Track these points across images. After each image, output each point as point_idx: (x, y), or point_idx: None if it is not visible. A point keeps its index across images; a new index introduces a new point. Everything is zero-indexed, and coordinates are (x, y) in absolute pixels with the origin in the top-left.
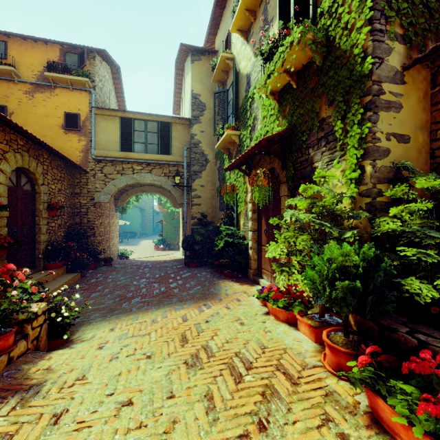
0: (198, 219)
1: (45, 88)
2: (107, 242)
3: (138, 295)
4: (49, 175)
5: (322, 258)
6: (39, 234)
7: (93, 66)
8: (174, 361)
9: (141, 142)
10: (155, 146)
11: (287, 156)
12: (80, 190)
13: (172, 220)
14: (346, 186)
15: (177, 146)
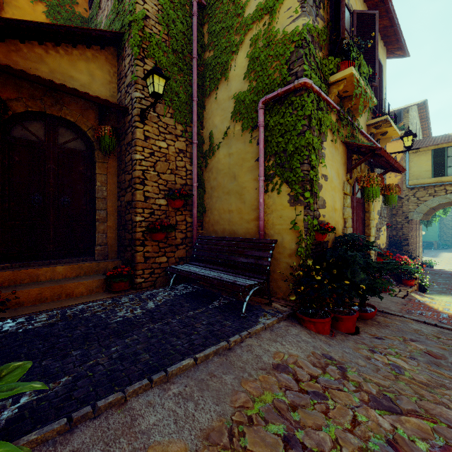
0: None
1: None
2: (414, 251)
3: None
4: None
5: None
6: None
7: (407, 118)
8: None
9: None
10: None
11: None
12: (396, 211)
13: None
14: None
15: None
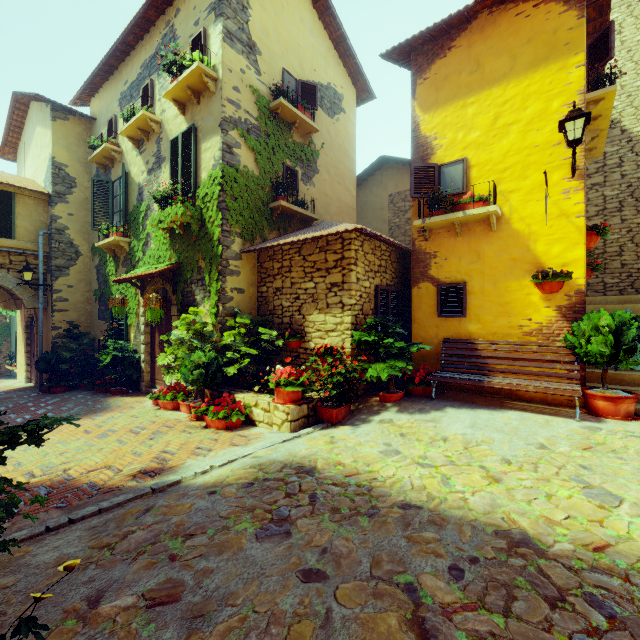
0: (65, 330)
1: None
2: None
3: None
4: None
5: (189, 360)
6: None
7: None
8: (86, 439)
9: None
10: None
11: (178, 283)
12: None
13: None
14: (211, 317)
15: (25, 227)
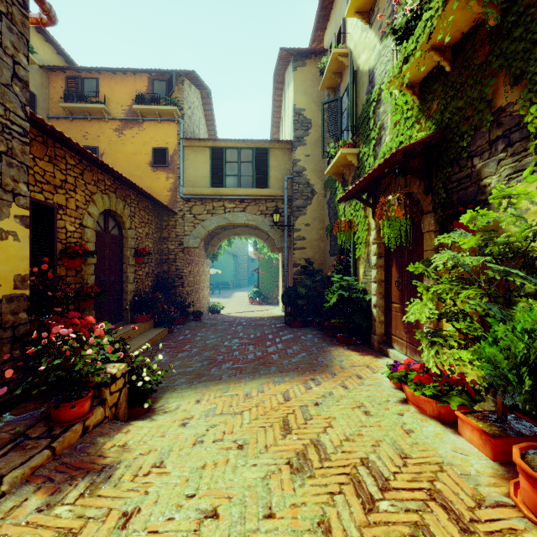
0: (302, 267)
1: (133, 123)
2: (197, 293)
3: (229, 359)
4: (137, 218)
5: (513, 327)
6: (126, 283)
7: (182, 92)
8: (273, 459)
9: (233, 175)
10: (249, 179)
11: (434, 174)
12: (168, 234)
13: (270, 268)
14: None
15: (275, 176)
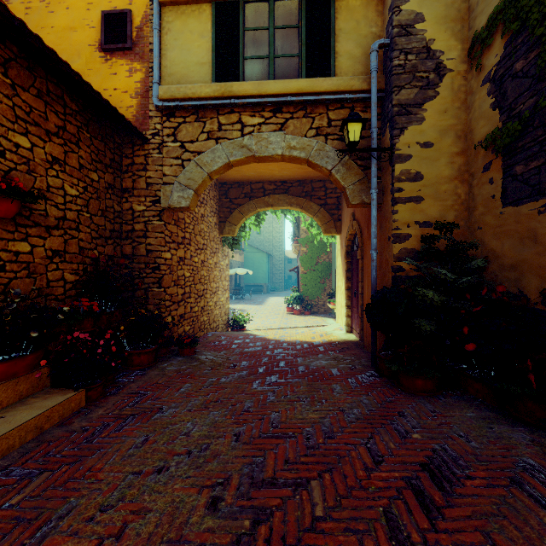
0: (422, 238)
1: None
2: (201, 299)
3: None
4: None
5: None
6: None
7: None
8: None
9: (259, 56)
10: (292, 62)
11: None
12: (133, 181)
13: (315, 265)
14: None
15: (348, 52)
